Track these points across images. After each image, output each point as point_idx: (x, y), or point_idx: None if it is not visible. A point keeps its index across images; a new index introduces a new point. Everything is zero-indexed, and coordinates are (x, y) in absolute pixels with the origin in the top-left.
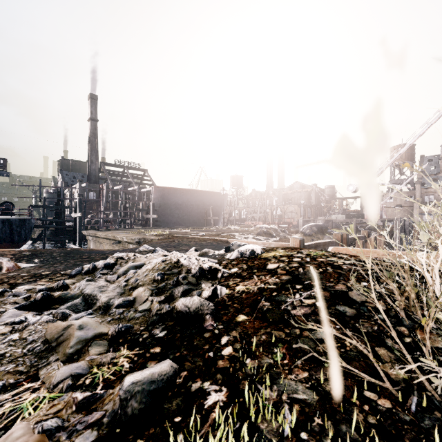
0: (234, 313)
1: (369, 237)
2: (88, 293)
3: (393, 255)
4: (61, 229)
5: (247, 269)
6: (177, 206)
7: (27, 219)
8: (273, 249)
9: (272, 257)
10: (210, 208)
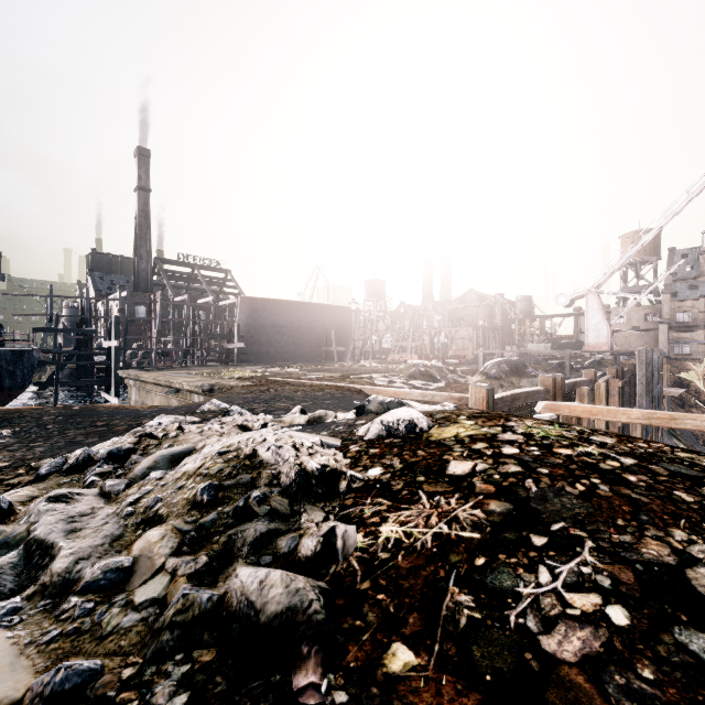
0: (378, 632)
1: (596, 381)
2: (36, 538)
3: (657, 420)
4: (86, 367)
5: (403, 472)
6: (279, 330)
7: (27, 351)
8: (451, 418)
9: (454, 442)
10: (333, 333)
